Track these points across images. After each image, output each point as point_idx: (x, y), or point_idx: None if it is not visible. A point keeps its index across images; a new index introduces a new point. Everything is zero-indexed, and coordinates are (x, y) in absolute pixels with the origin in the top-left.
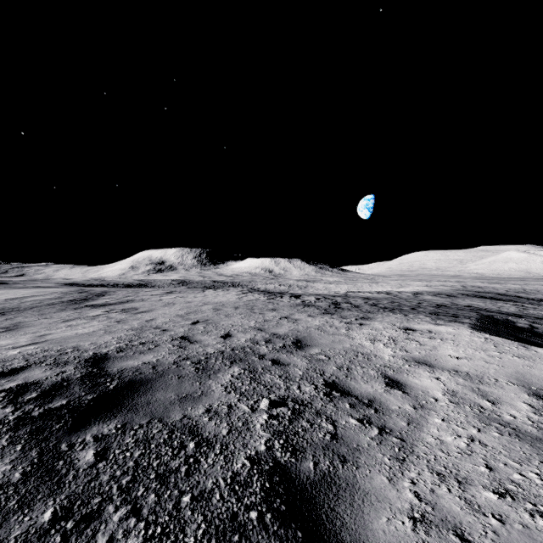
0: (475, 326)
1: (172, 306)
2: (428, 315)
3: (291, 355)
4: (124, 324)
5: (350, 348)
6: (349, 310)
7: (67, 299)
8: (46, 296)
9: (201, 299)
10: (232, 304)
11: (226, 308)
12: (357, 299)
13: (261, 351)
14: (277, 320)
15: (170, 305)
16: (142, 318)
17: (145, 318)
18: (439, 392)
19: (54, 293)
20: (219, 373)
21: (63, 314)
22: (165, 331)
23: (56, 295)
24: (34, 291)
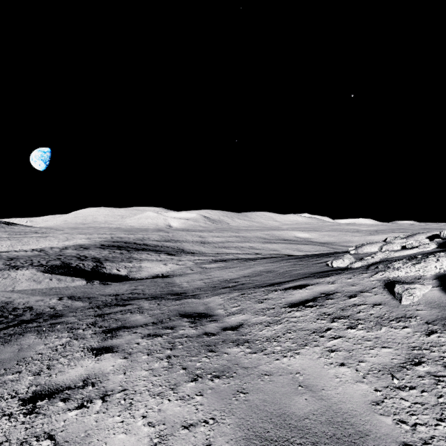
0: (41, 269)
1: None
2: (31, 267)
3: None
4: None
5: None
6: None
7: None
8: None
9: None
10: None
11: None
12: (0, 261)
13: None
14: None
15: None
16: None
17: None
18: (2, 290)
19: None
20: None
21: None
22: None
23: None
24: None
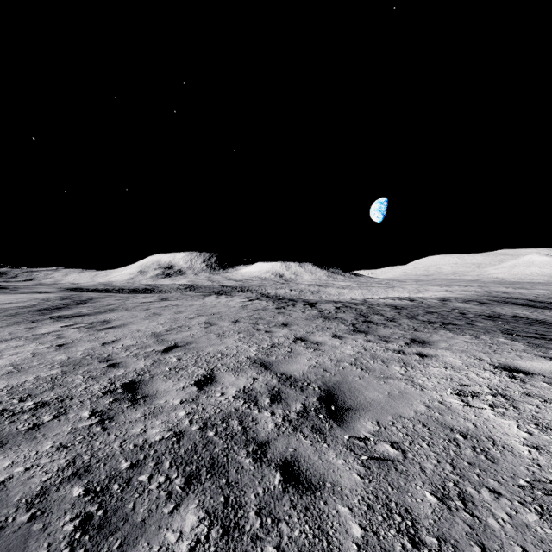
0: None
1: (155, 319)
2: (508, 336)
3: (321, 441)
4: (63, 351)
5: (430, 415)
6: (386, 325)
7: (39, 307)
8: (19, 304)
9: (197, 308)
10: (233, 315)
11: (223, 322)
12: (385, 309)
13: (261, 430)
14: (289, 344)
15: (155, 316)
16: (102, 339)
17: (106, 339)
18: None
19: (34, 299)
20: (135, 548)
21: (8, 330)
22: (111, 367)
23: (32, 303)
24: (16, 297)
